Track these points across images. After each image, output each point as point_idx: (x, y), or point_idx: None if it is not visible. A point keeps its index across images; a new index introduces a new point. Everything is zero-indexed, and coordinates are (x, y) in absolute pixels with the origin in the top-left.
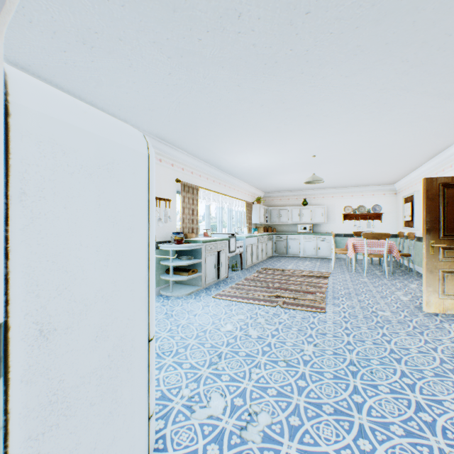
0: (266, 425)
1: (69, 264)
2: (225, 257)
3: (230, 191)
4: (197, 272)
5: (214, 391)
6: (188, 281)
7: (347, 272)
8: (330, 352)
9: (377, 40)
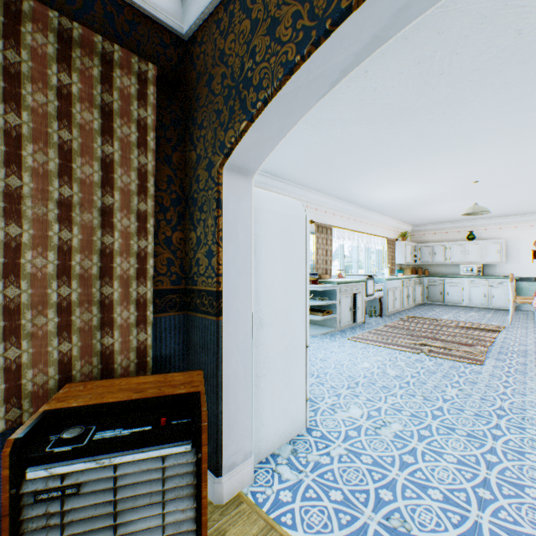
0: (397, 430)
1: (270, 288)
2: (361, 300)
3: (367, 227)
4: (331, 313)
5: (352, 404)
6: (322, 322)
7: (532, 327)
8: (476, 397)
9: (529, 74)
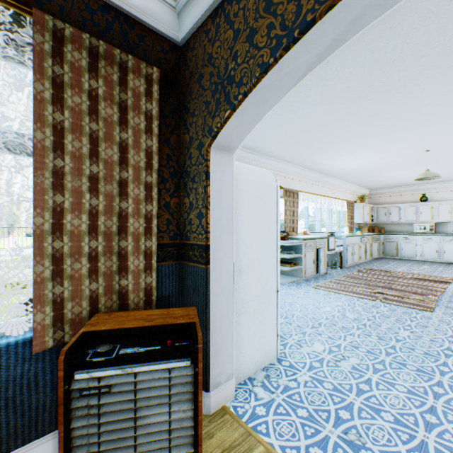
0: (355, 363)
1: (247, 243)
2: (323, 254)
3: (328, 191)
4: (297, 265)
5: (316, 340)
6: (289, 272)
7: None
8: (426, 339)
9: None
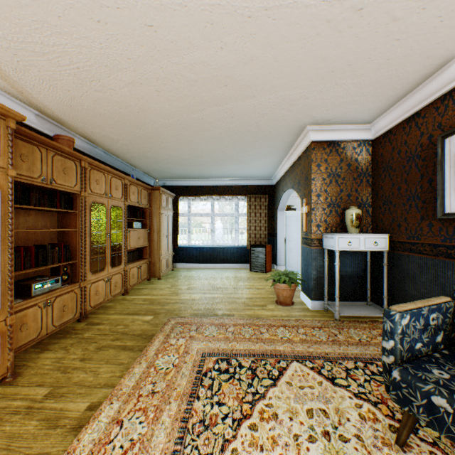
0: None
1: (291, 233)
2: None
3: None
4: None
5: None
6: None
7: None
8: None
9: None
